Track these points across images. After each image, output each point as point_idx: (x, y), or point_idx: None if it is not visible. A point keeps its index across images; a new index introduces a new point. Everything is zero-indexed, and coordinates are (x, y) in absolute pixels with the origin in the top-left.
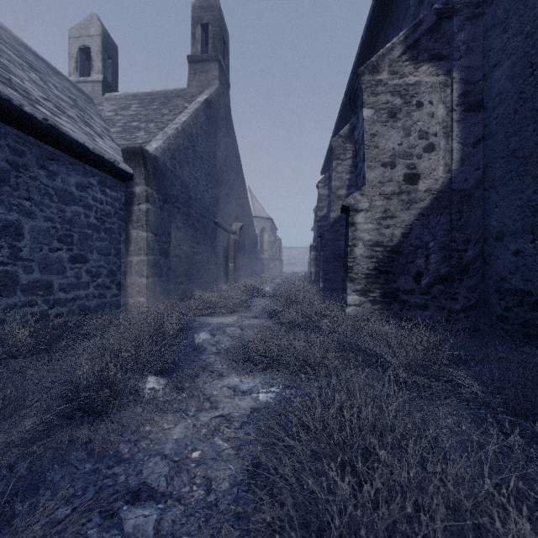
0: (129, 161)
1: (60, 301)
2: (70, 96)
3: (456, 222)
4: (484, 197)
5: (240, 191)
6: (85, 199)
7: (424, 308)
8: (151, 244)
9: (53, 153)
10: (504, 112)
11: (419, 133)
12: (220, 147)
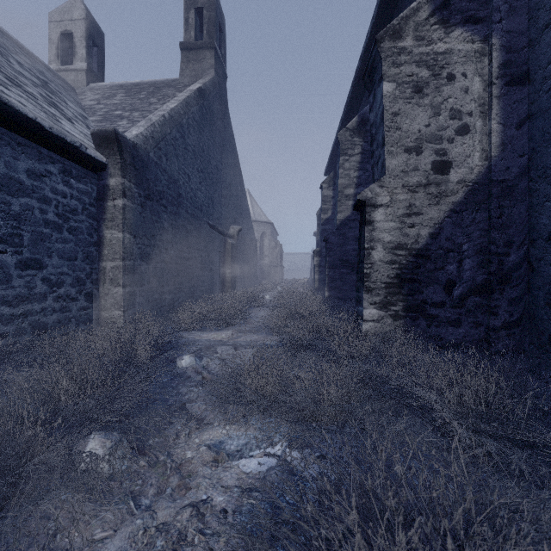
0: (101, 148)
1: (3, 317)
2: (39, 77)
3: (496, 220)
4: (530, 189)
5: (238, 192)
6: (40, 190)
7: (456, 324)
8: (129, 247)
9: None
10: None
11: (450, 112)
12: (216, 143)
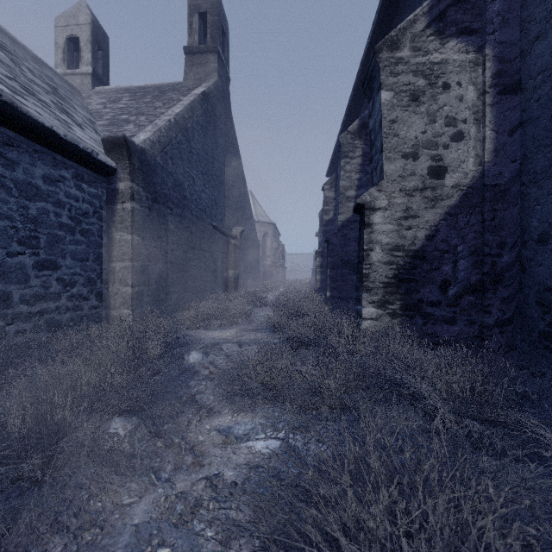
0: (111, 153)
1: (22, 315)
2: (49, 83)
3: (489, 222)
4: (522, 193)
5: (241, 193)
6: (55, 195)
7: (451, 322)
8: (137, 248)
9: (12, 138)
10: (550, 91)
11: (445, 119)
12: (219, 145)
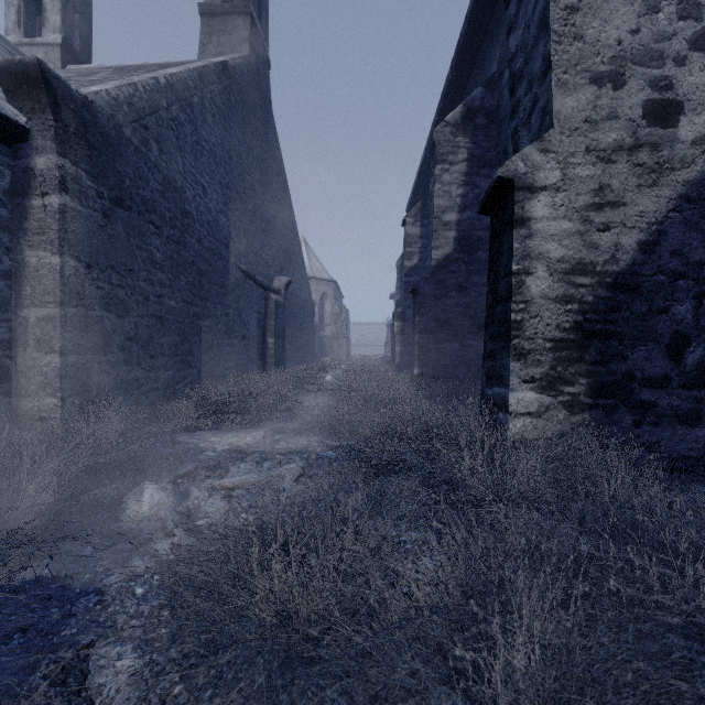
0: (16, 98)
1: None
2: None
3: None
4: None
5: (287, 230)
6: None
7: (691, 419)
8: (75, 282)
9: None
10: None
11: (678, 4)
12: (252, 152)
